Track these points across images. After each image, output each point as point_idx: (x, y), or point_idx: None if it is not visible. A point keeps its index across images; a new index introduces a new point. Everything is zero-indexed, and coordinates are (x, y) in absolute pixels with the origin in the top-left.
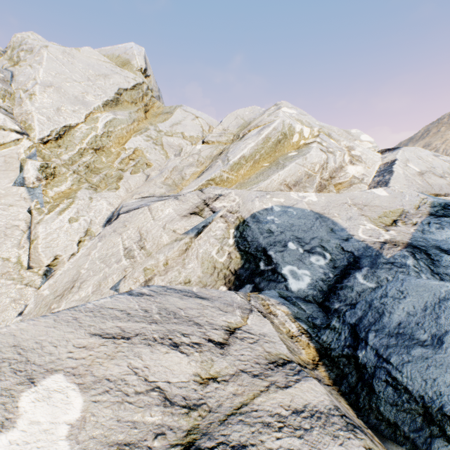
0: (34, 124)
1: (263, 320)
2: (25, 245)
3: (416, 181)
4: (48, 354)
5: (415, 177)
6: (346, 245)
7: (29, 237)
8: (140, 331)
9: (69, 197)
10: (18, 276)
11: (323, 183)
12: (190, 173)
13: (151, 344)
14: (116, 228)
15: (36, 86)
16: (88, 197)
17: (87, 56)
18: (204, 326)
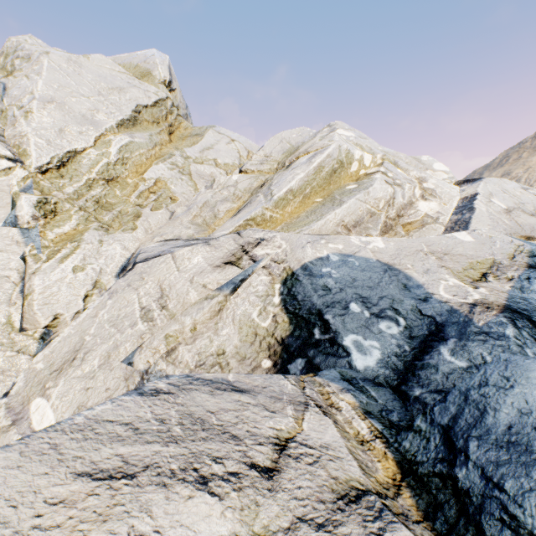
0: (30, 148)
1: (323, 420)
2: (17, 300)
3: (502, 221)
4: (1, 525)
5: (501, 215)
6: (425, 307)
7: (23, 291)
8: (152, 460)
9: (74, 240)
10: (8, 341)
11: (388, 222)
12: (225, 210)
13: (167, 484)
14: (131, 282)
15: (34, 102)
16: (97, 240)
17: (98, 65)
18: (244, 440)
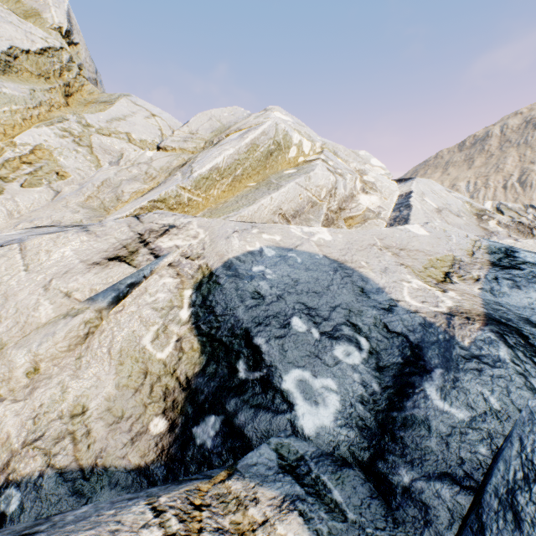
0: None
1: None
2: None
3: (435, 219)
4: None
5: (433, 214)
6: (392, 320)
7: None
8: None
9: None
10: None
11: (330, 215)
12: (131, 191)
13: None
14: None
15: None
16: None
17: None
18: None
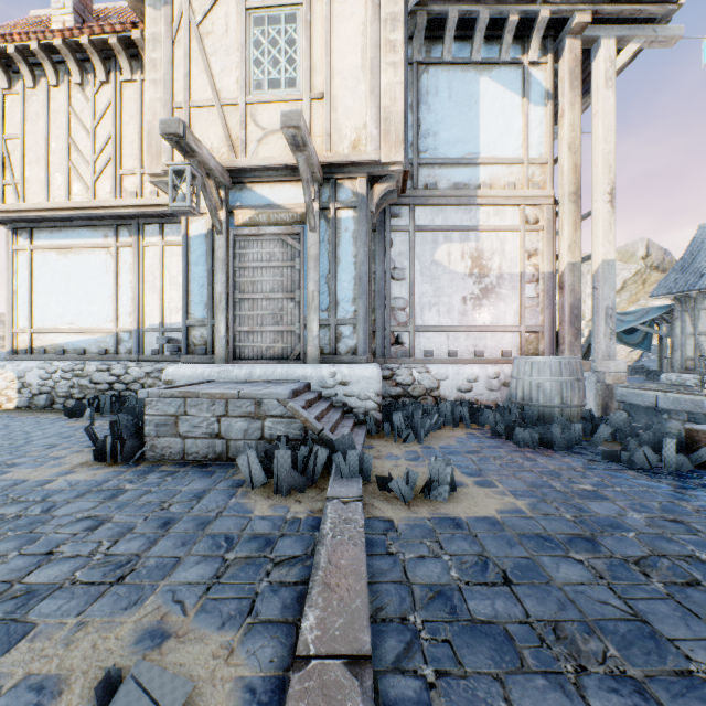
0: (585, 315)
1: None
2: None
3: None
4: None
5: None
6: None
7: None
8: None
9: None
10: None
11: None
12: None
13: None
14: None
15: (585, 297)
16: None
17: None
18: None
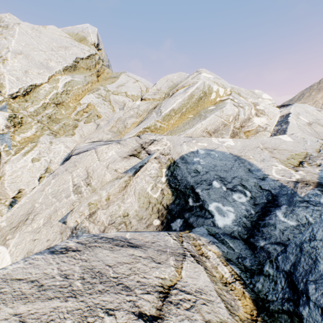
0: (5, 82)
1: (197, 267)
2: None
3: (306, 130)
4: None
5: (305, 126)
6: (263, 184)
7: None
8: (49, 317)
9: (33, 141)
10: None
11: (235, 131)
12: (131, 122)
13: None
14: (67, 168)
15: (9, 53)
16: (48, 141)
17: (52, 32)
18: (134, 290)
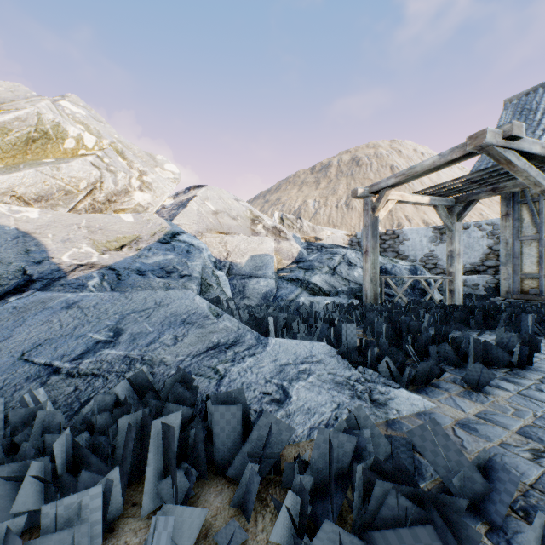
0: None
1: None
2: None
3: (209, 219)
4: None
5: (209, 215)
6: (34, 268)
7: None
8: None
9: None
10: None
11: (97, 206)
12: None
13: None
14: None
15: None
16: None
17: None
18: None
